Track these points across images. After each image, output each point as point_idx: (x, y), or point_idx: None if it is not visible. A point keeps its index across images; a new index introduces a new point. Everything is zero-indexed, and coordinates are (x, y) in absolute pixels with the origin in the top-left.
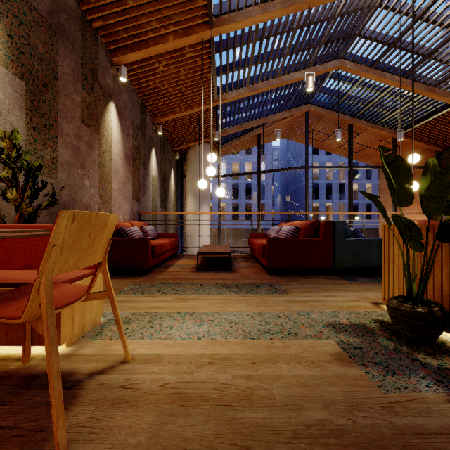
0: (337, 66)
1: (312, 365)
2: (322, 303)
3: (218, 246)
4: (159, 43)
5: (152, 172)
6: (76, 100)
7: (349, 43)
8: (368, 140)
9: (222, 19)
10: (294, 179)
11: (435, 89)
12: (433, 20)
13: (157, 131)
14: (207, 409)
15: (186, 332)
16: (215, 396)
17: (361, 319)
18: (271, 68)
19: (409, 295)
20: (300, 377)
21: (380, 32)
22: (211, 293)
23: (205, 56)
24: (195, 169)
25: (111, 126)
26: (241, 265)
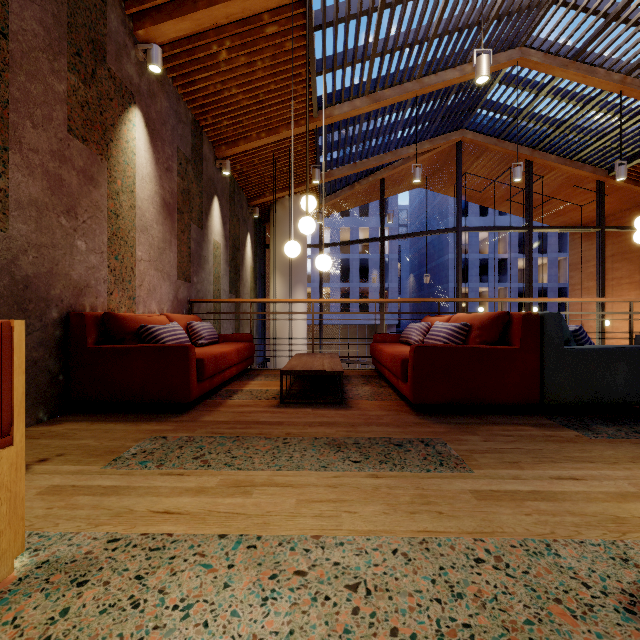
0: (516, 59)
1: None
2: (563, 504)
3: (319, 357)
4: (217, 2)
5: (213, 236)
6: (57, 88)
7: (538, 17)
8: (554, 187)
9: None
10: (431, 253)
11: None
12: None
13: (222, 169)
14: None
15: None
16: None
17: None
18: (406, 62)
19: None
20: None
21: None
22: (304, 466)
23: (298, 34)
24: (284, 233)
25: (134, 149)
26: (360, 392)
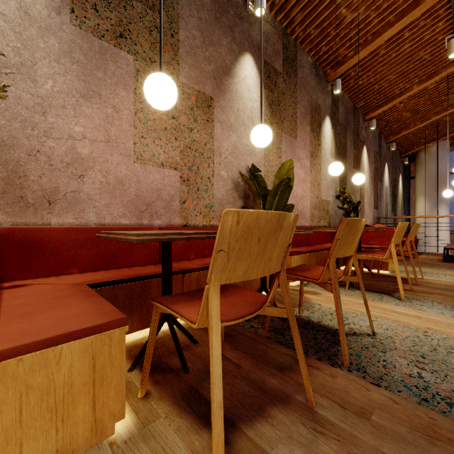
0: None
1: None
2: None
3: None
4: (404, 94)
5: (385, 183)
6: (352, 157)
7: None
8: None
9: None
10: None
11: None
12: None
13: (390, 148)
14: None
15: (449, 278)
16: None
17: None
18: None
19: None
20: None
21: None
22: None
23: (449, 80)
24: (428, 169)
25: (364, 162)
26: None
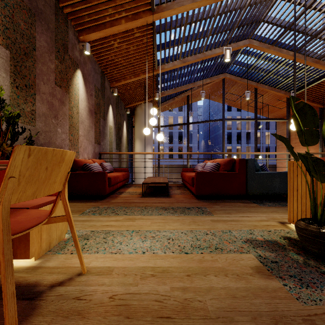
0: (247, 44)
1: (237, 277)
2: (240, 222)
3: (158, 178)
4: (114, 25)
5: (109, 123)
6: (51, 67)
7: (256, 27)
8: (268, 99)
9: (161, 7)
10: (213, 129)
11: (320, 61)
12: (319, 8)
13: (113, 92)
14: (149, 321)
15: (133, 247)
16: (156, 307)
17: (273, 236)
18: (197, 46)
19: (314, 218)
20: (228, 289)
21: (279, 18)
22: (153, 214)
23: (149, 36)
24: (141, 121)
25: (78, 87)
26: (176, 192)
